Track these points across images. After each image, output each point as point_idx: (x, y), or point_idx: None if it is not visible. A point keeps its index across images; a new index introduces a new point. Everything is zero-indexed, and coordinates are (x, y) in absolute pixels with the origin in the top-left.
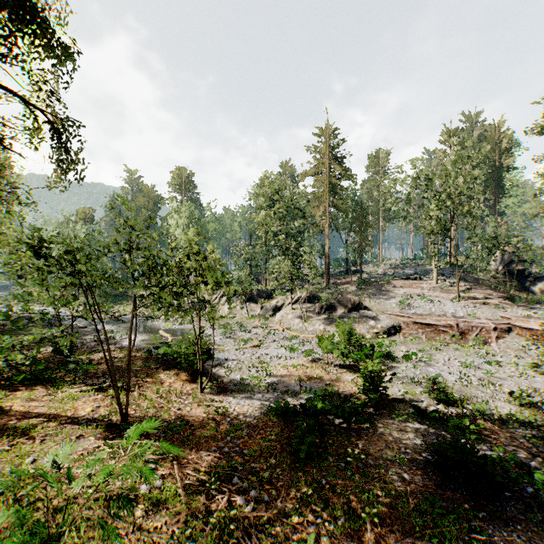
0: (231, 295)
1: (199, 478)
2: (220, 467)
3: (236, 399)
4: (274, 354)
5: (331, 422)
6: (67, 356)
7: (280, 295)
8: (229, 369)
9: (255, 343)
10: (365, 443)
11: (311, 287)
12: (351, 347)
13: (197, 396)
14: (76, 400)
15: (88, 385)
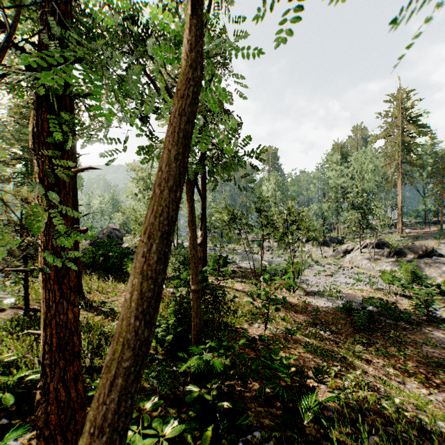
0: (308, 240)
1: (299, 320)
2: (309, 320)
3: (316, 300)
4: (343, 281)
5: (383, 320)
6: (221, 266)
7: (351, 241)
8: (309, 285)
9: (328, 273)
10: (408, 333)
11: (382, 236)
12: (414, 283)
13: (291, 294)
14: (234, 284)
15: (235, 280)
